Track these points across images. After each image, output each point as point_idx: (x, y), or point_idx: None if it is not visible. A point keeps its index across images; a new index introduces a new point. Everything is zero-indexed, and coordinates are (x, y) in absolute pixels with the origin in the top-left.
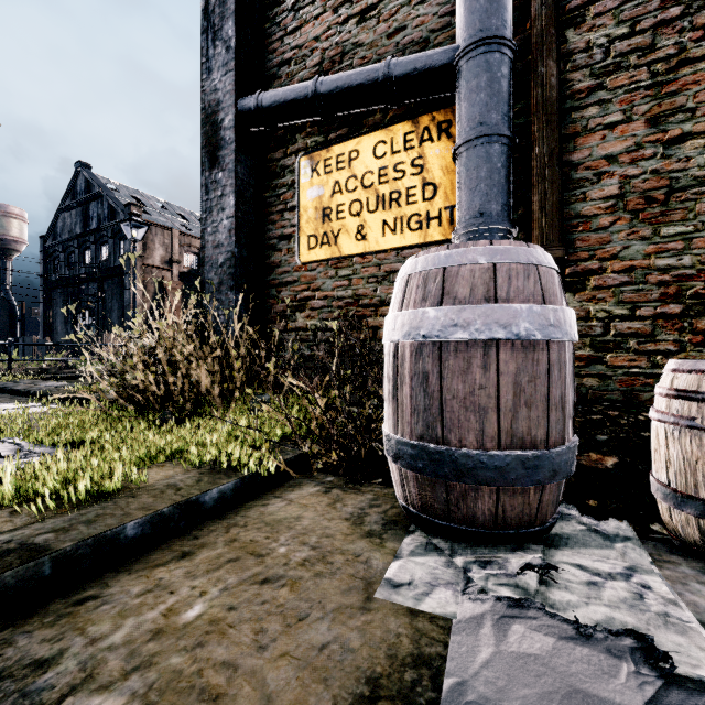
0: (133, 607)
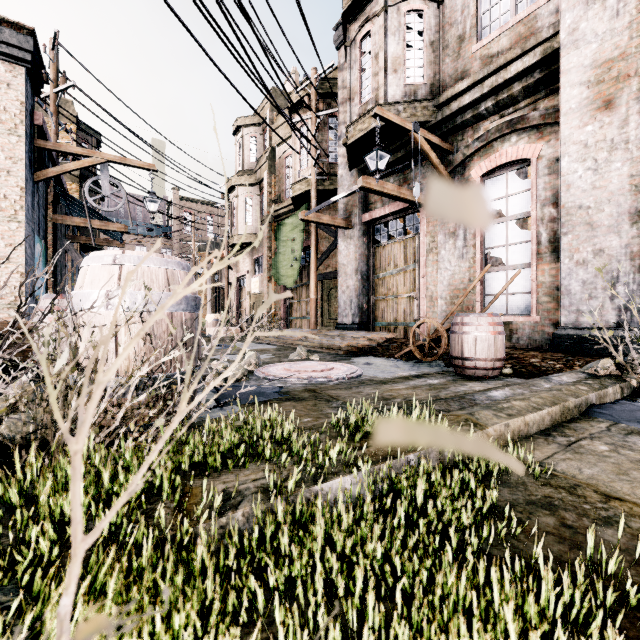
0: None
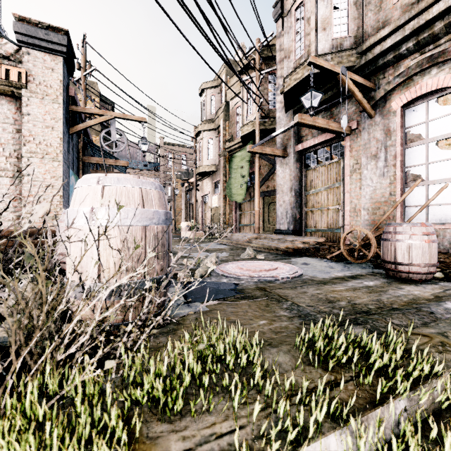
0: (284, 328)
